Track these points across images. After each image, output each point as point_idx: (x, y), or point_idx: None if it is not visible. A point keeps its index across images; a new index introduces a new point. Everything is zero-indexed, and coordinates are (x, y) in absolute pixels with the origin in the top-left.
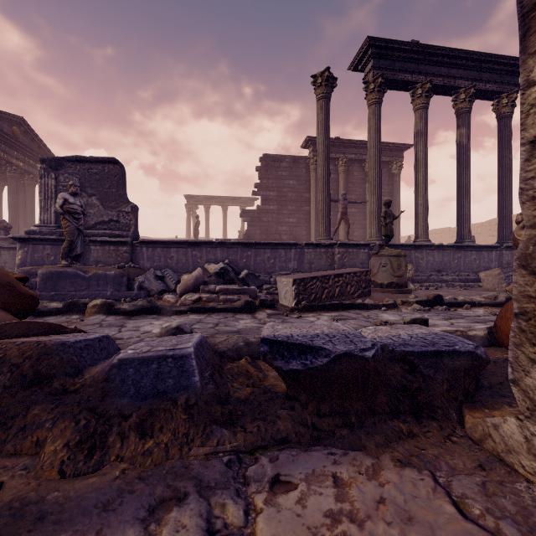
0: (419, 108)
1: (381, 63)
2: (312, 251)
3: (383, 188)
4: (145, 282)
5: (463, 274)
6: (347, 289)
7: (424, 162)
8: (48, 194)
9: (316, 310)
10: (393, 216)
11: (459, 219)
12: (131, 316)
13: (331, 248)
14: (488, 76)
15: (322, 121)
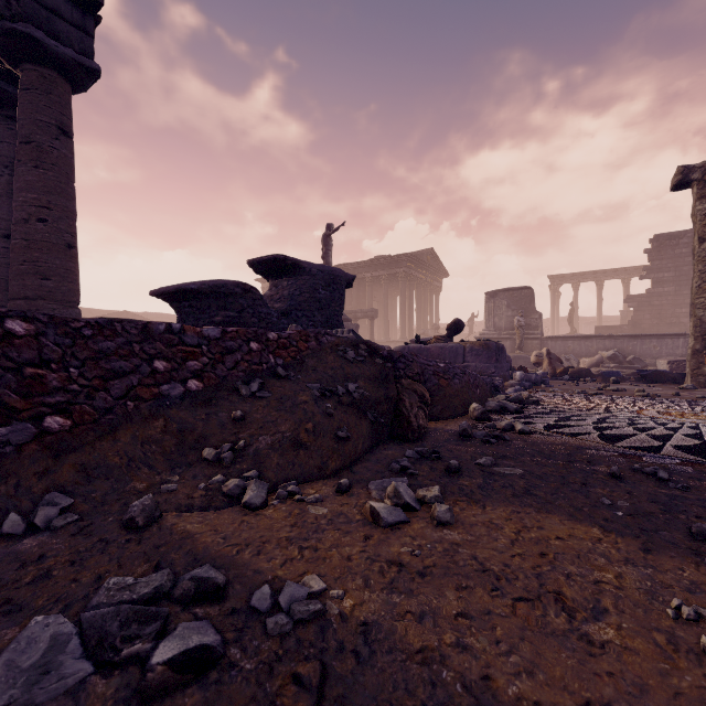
0: None
1: None
2: None
3: None
4: None
5: None
6: None
7: None
8: (489, 312)
9: None
10: None
11: None
12: None
13: None
14: None
15: None
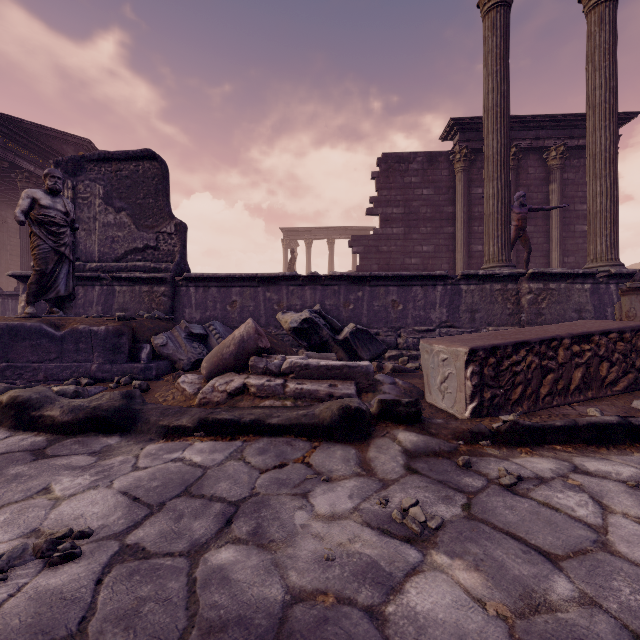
0: None
1: None
2: (476, 289)
3: (581, 190)
4: (167, 346)
5: None
6: (600, 371)
7: None
8: None
9: (546, 441)
10: None
11: None
12: (58, 439)
13: (512, 282)
14: None
15: (494, 49)
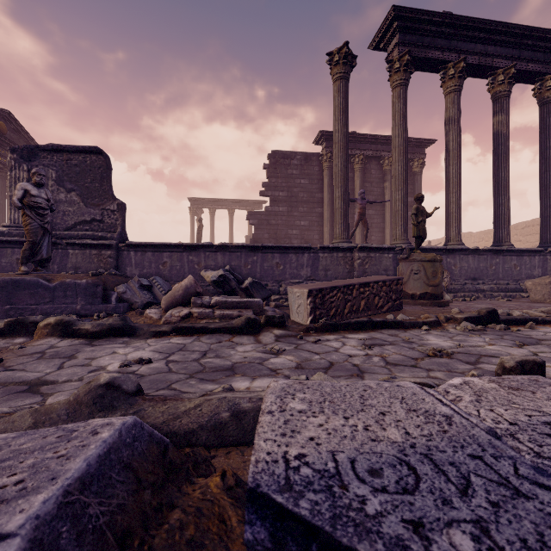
0: (450, 91)
1: (408, 38)
2: (328, 256)
3: None
4: (126, 293)
5: (502, 282)
6: (375, 301)
7: (456, 154)
8: None
9: (338, 330)
10: (425, 214)
11: (496, 219)
12: (93, 340)
13: (350, 252)
14: (530, 55)
15: (339, 105)
